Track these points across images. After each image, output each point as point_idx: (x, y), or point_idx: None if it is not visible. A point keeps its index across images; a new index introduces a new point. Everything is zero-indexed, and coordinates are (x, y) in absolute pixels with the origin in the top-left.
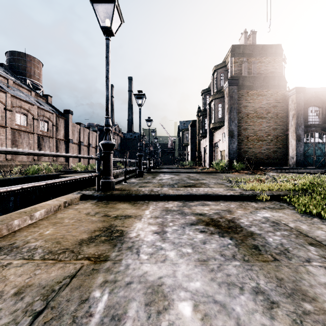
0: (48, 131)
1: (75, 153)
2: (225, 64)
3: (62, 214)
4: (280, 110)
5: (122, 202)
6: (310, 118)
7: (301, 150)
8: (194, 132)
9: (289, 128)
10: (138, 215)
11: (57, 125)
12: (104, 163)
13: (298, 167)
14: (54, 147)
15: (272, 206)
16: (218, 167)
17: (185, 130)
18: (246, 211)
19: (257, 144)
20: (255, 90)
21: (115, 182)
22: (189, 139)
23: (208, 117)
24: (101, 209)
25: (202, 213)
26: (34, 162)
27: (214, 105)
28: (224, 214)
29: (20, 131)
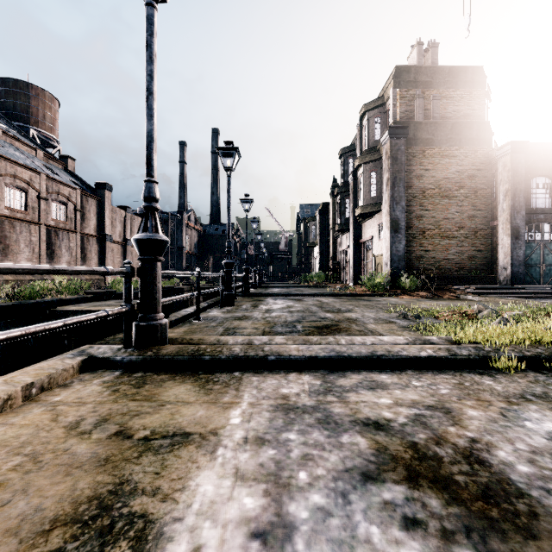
0: (67, 220)
1: (117, 259)
2: (383, 102)
3: (4, 427)
4: (482, 184)
5: (178, 378)
6: (535, 198)
7: (520, 255)
8: (326, 223)
9: (498, 215)
10: (209, 432)
11: (84, 210)
12: (141, 283)
13: (516, 285)
14: (77, 250)
15: (539, 388)
16: (372, 286)
17: (309, 220)
18: (490, 411)
19: (440, 244)
20: (437, 147)
21: (177, 318)
22: (317, 236)
23: (352, 197)
24: (118, 406)
25: (381, 421)
26: (41, 276)
27: (363, 175)
28: (438, 423)
29: (13, 219)
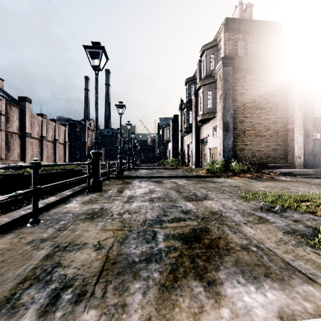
0: None
1: (35, 149)
2: (216, 43)
3: None
4: (281, 100)
5: None
6: (316, 110)
7: (309, 148)
8: (176, 127)
9: (294, 120)
10: None
11: (8, 115)
12: None
13: (309, 169)
14: (2, 143)
15: None
16: (212, 170)
17: (166, 126)
18: None
19: (255, 140)
20: (253, 74)
21: None
22: (170, 136)
23: (194, 109)
24: None
25: None
26: None
27: (203, 93)
28: None
29: None
